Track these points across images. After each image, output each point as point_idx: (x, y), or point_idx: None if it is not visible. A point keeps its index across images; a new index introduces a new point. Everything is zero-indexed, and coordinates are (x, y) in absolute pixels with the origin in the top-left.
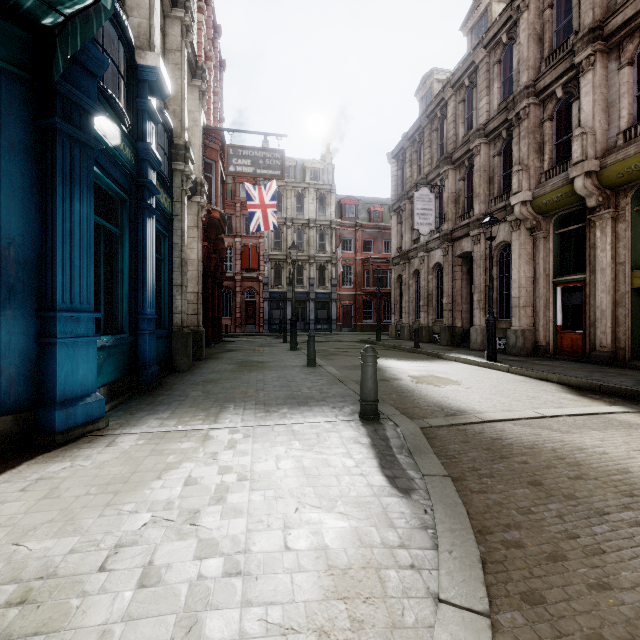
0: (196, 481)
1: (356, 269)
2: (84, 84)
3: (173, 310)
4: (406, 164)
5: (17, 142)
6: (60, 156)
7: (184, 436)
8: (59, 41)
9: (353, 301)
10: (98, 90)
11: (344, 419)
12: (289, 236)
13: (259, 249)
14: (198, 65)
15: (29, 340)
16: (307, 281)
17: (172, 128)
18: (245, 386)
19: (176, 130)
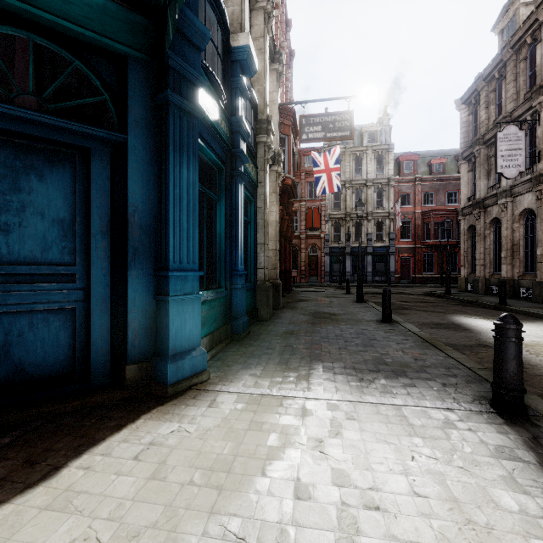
0: (308, 492)
1: (415, 222)
2: (190, 58)
3: (257, 266)
4: (480, 106)
5: (140, 119)
6: (171, 127)
7: (280, 405)
8: (169, 10)
9: (412, 254)
10: (201, 68)
11: (471, 408)
12: (348, 196)
13: (321, 210)
14: (276, 51)
15: (149, 297)
16: (365, 236)
17: (257, 104)
18: (326, 342)
19: (260, 107)
